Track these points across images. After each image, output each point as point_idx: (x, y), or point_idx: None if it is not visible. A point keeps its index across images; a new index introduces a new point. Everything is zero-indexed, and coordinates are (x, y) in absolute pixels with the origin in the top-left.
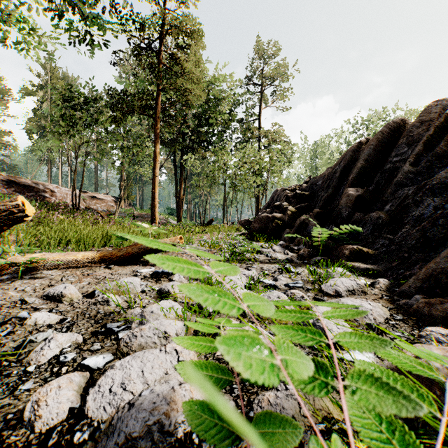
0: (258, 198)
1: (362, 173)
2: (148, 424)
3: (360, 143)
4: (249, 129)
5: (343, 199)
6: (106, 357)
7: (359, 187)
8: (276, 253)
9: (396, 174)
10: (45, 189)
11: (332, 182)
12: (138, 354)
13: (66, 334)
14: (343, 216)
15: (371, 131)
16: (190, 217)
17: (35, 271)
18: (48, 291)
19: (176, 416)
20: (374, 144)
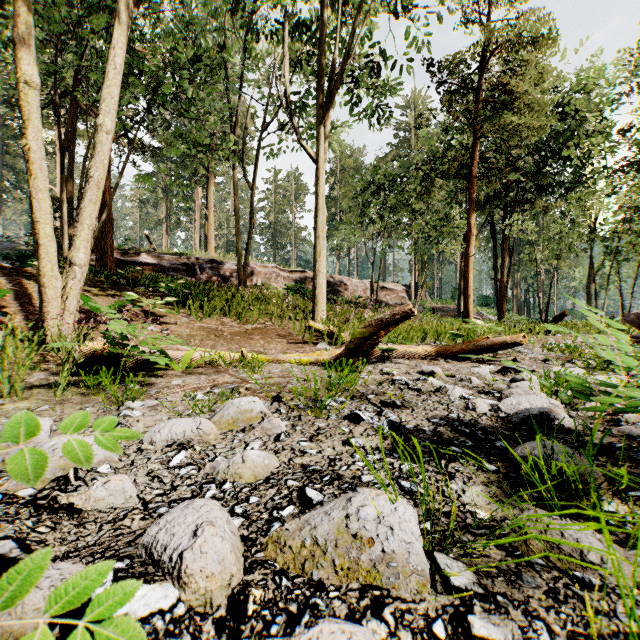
0: None
1: None
2: (540, 411)
3: None
4: None
5: None
6: (493, 401)
7: None
8: None
9: None
10: (339, 283)
11: None
12: (522, 395)
13: (460, 388)
14: None
15: None
16: (517, 309)
17: (388, 358)
18: (421, 369)
19: (554, 414)
20: None
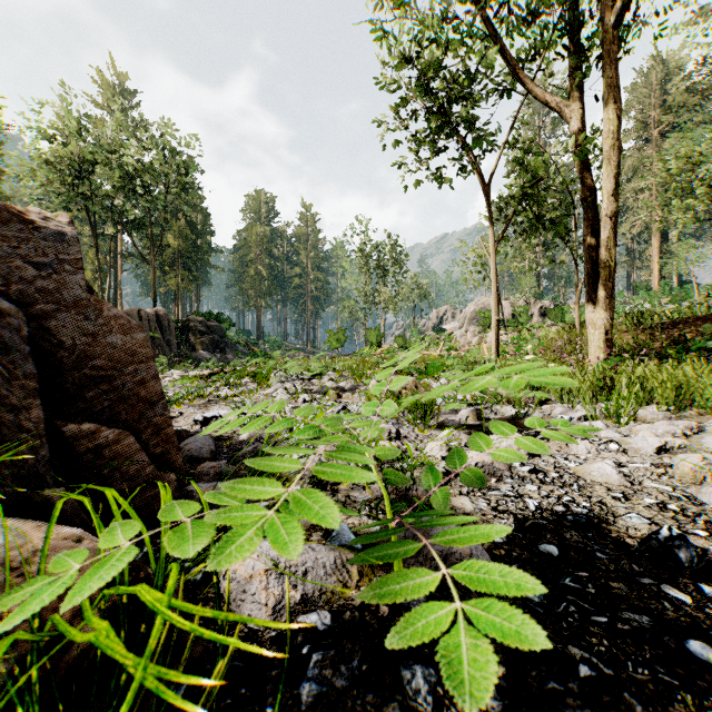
0: None
1: None
2: None
3: None
4: None
5: None
6: None
7: None
8: None
9: None
10: None
11: None
12: None
13: None
14: None
15: None
16: None
17: None
18: None
19: None
20: None
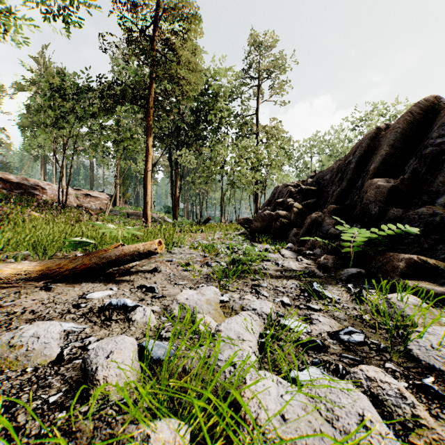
0: (257, 196)
1: (387, 161)
2: None
3: (378, 130)
4: (247, 124)
5: (370, 192)
6: None
7: (384, 178)
8: (288, 261)
9: (442, 159)
10: (35, 186)
11: (346, 174)
12: None
13: None
14: (372, 213)
15: (372, 127)
16: (187, 215)
17: None
18: None
19: None
20: (401, 127)
